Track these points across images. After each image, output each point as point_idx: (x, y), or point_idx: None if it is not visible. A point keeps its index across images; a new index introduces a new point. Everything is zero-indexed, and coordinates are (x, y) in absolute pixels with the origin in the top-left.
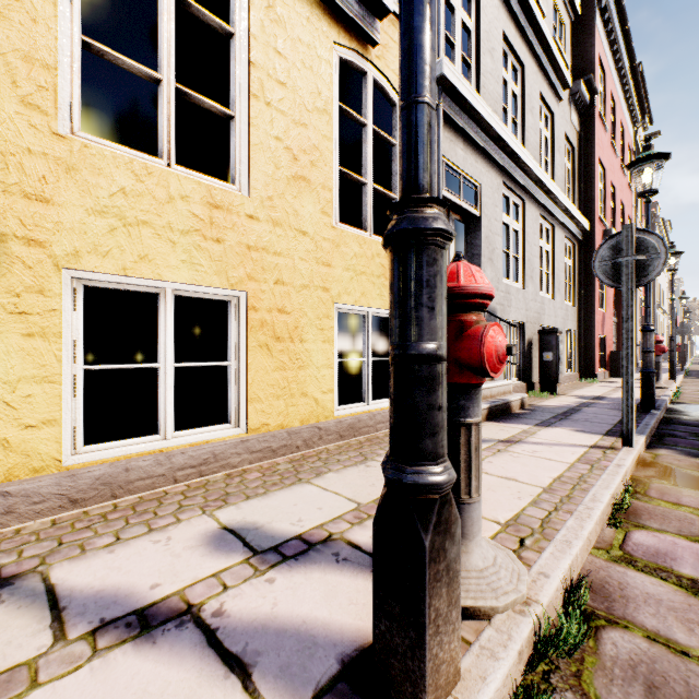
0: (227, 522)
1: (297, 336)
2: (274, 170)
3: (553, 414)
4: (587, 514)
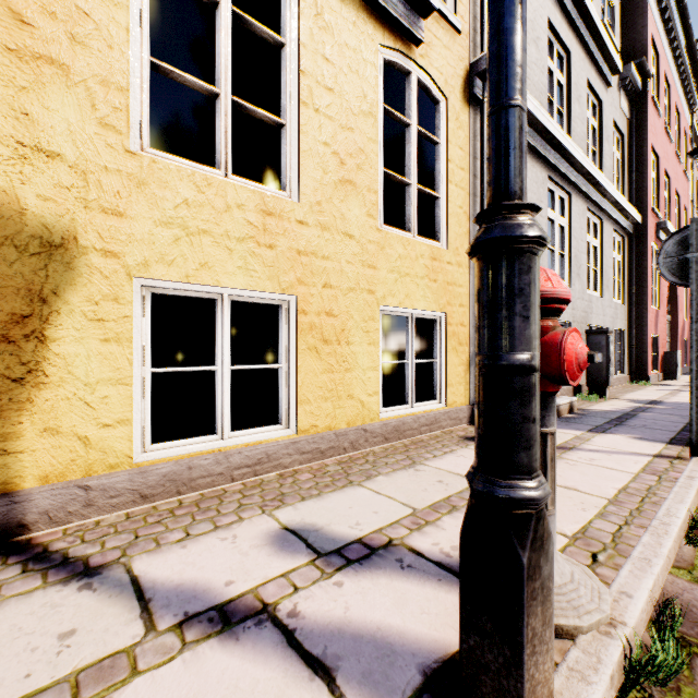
0: (287, 523)
1: (344, 339)
2: (322, 176)
3: (606, 419)
4: (663, 531)
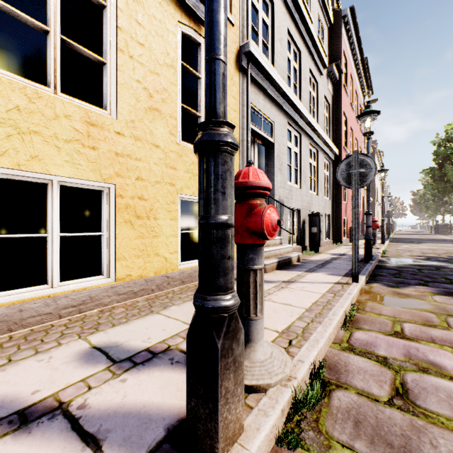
0: (96, 343)
1: (152, 216)
2: (136, 103)
3: (316, 264)
4: (329, 323)
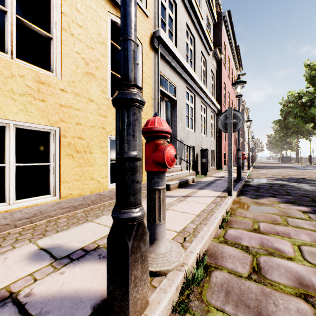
0: (43, 245)
1: (88, 150)
2: (76, 68)
3: (204, 184)
4: (211, 224)
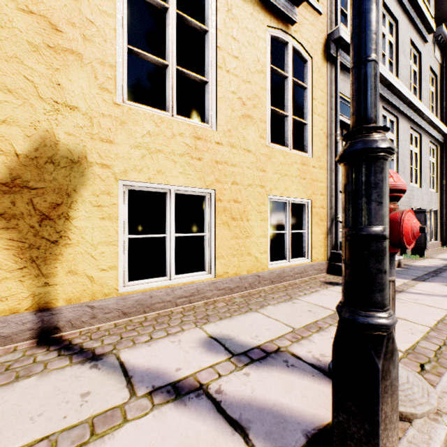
0: (211, 333)
1: (245, 217)
2: (231, 113)
3: (425, 272)
4: None
